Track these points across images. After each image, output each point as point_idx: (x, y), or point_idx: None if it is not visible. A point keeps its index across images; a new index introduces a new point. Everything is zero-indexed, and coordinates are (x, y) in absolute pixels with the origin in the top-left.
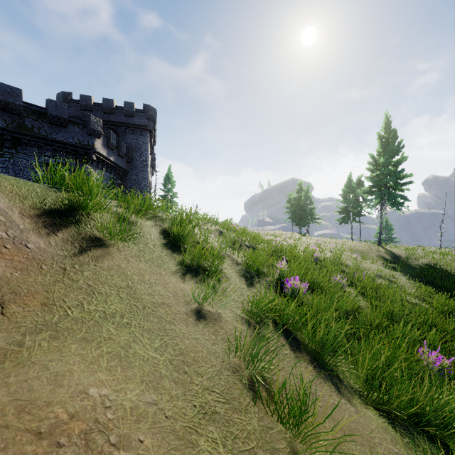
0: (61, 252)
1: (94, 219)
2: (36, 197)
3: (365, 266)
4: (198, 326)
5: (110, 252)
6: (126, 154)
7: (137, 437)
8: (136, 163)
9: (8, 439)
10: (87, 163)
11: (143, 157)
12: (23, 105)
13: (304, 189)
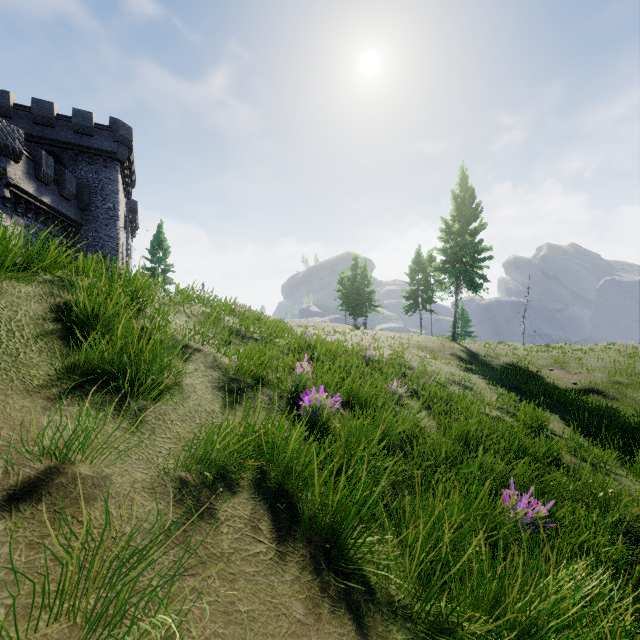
0: None
1: None
2: None
3: (435, 369)
4: None
5: None
6: (78, 196)
7: None
8: (97, 211)
9: None
10: None
11: (108, 203)
12: None
13: (361, 265)
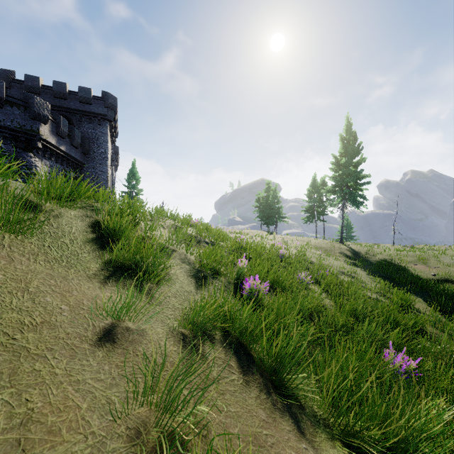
0: None
1: None
2: None
3: (329, 263)
4: (94, 356)
5: None
6: (82, 145)
7: None
8: (94, 155)
9: None
10: (30, 151)
11: (101, 149)
12: None
13: (272, 188)
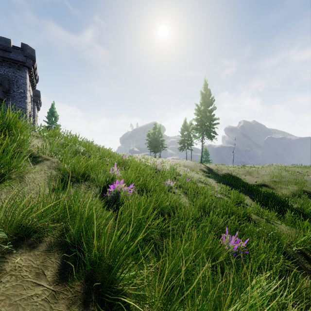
0: None
1: None
2: None
3: (192, 175)
4: None
5: None
6: (2, 84)
7: None
8: (14, 93)
9: None
10: None
11: (21, 89)
12: None
13: (158, 127)
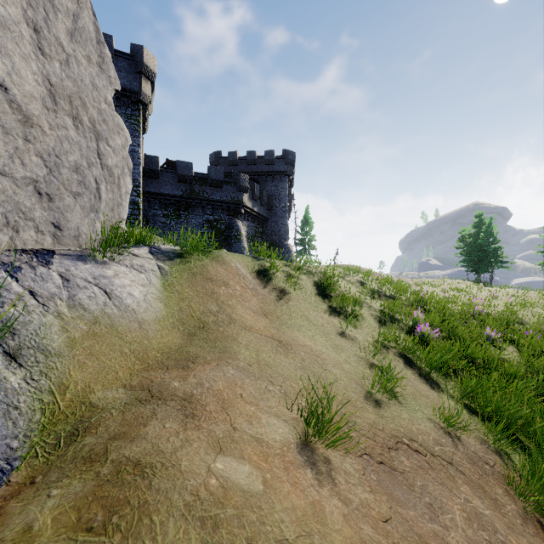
0: (271, 296)
1: (277, 276)
2: (251, 266)
3: None
4: (343, 339)
5: (290, 297)
6: (267, 202)
7: (324, 355)
8: (276, 209)
9: (294, 343)
10: (236, 216)
11: (282, 203)
12: (193, 175)
13: (486, 222)
